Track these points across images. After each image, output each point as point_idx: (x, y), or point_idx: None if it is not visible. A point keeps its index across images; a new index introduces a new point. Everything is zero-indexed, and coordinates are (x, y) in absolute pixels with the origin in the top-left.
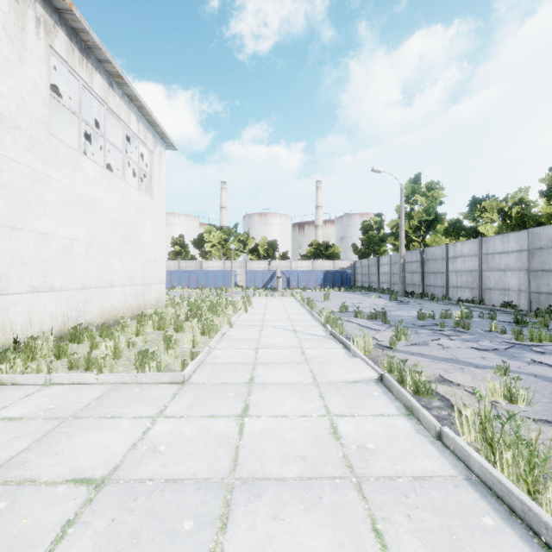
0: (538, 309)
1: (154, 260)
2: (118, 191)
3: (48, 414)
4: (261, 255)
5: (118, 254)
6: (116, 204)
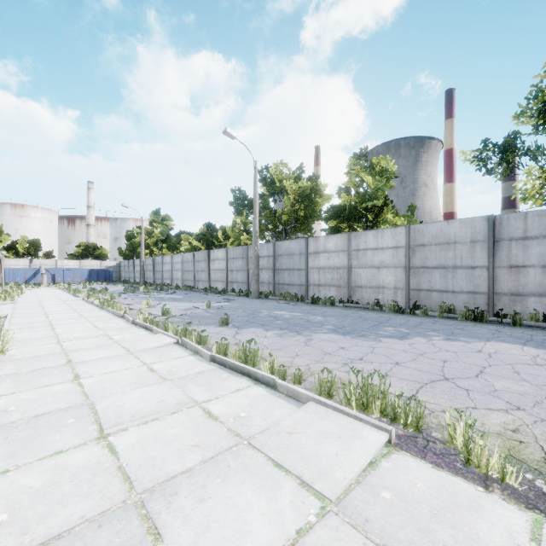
0: (176, 286)
1: None
2: None
3: None
4: (20, 253)
5: None
6: None
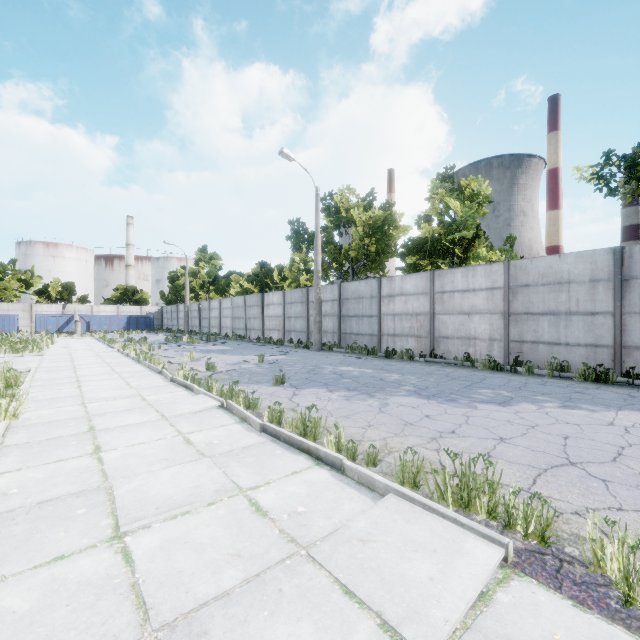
0: (225, 335)
1: None
2: None
3: (2, 359)
4: (53, 298)
5: None
6: None
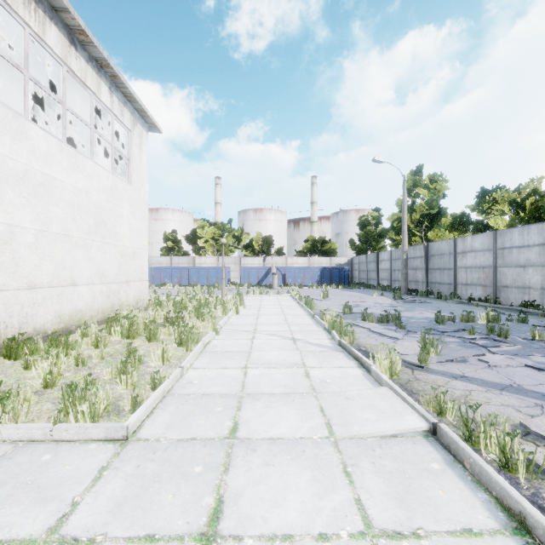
0: None
1: (133, 254)
2: (83, 172)
3: None
4: (256, 251)
5: (83, 247)
6: (81, 187)
